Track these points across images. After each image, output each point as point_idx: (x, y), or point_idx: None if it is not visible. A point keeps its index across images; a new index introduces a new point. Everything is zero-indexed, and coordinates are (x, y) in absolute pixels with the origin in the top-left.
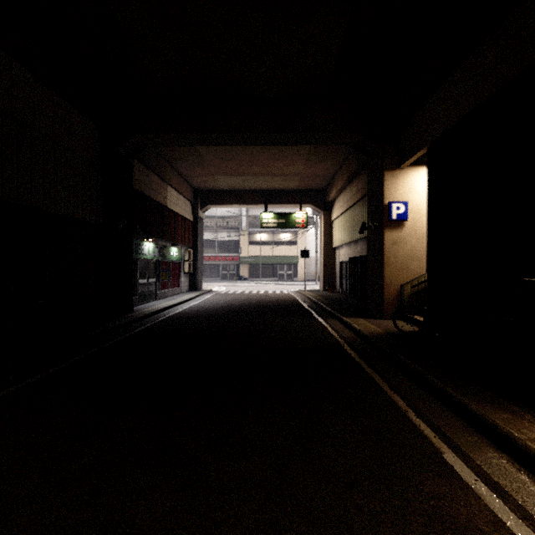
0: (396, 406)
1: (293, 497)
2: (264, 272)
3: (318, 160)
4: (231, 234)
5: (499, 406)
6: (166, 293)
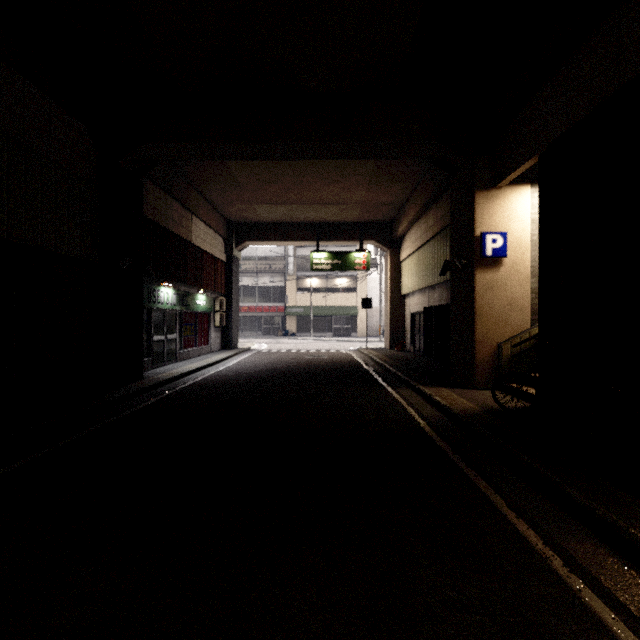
0: (528, 545)
1: None
2: (316, 326)
3: (384, 182)
4: (275, 279)
5: None
6: (191, 353)
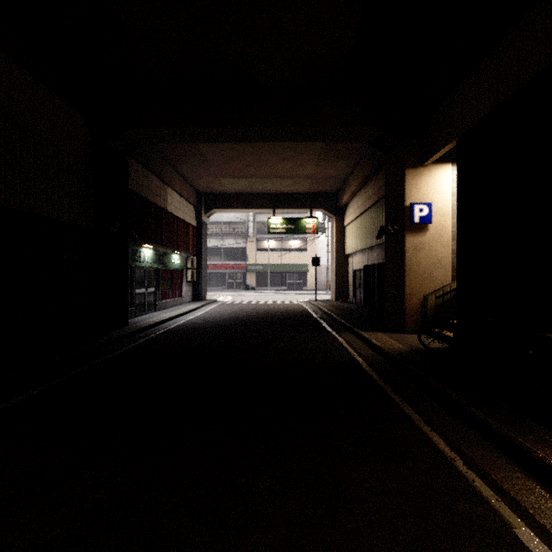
0: (438, 450)
1: None
2: (272, 281)
3: (330, 160)
4: (237, 241)
5: None
6: (167, 304)
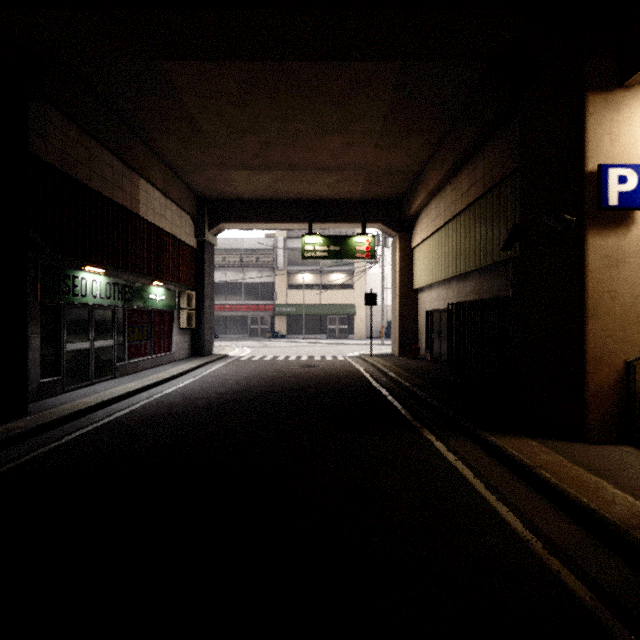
0: None
1: None
2: (309, 327)
3: (400, 133)
4: (263, 274)
5: None
6: (141, 364)
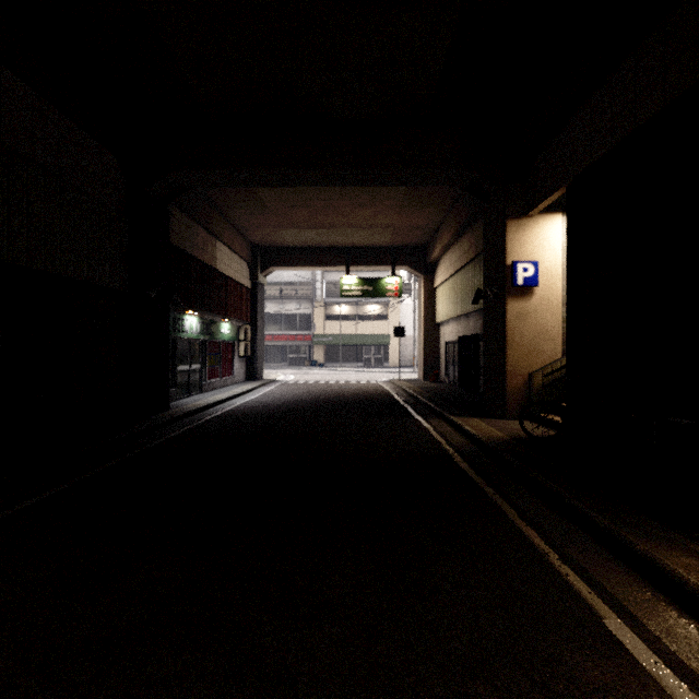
0: (531, 545)
1: (389, 691)
2: (345, 356)
3: (416, 206)
4: (301, 306)
5: (677, 546)
6: (215, 384)
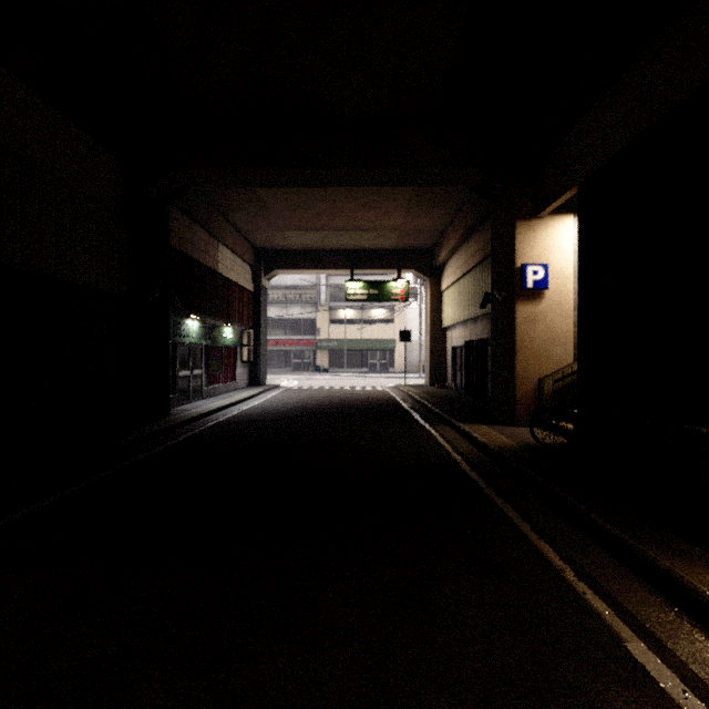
0: (545, 560)
1: None
2: (350, 361)
3: (423, 208)
4: (305, 310)
5: (700, 562)
6: (217, 390)
